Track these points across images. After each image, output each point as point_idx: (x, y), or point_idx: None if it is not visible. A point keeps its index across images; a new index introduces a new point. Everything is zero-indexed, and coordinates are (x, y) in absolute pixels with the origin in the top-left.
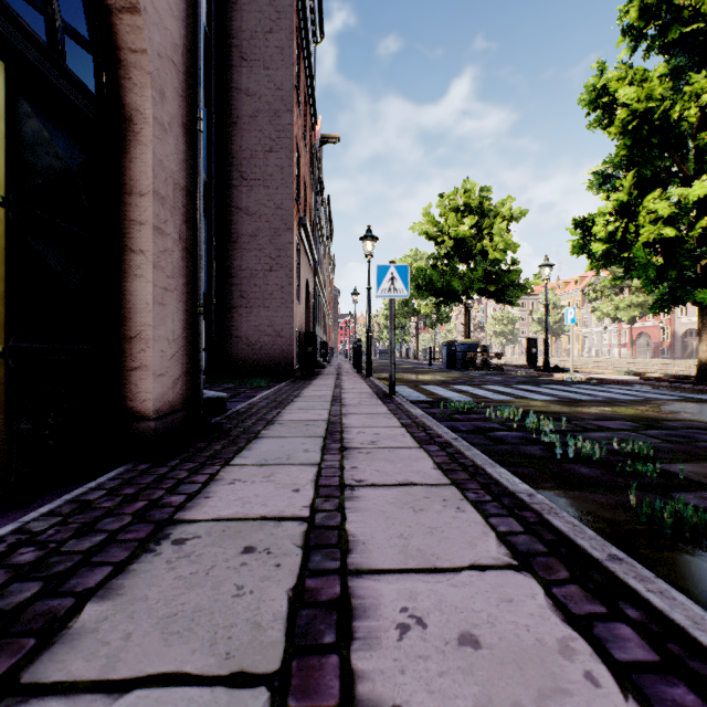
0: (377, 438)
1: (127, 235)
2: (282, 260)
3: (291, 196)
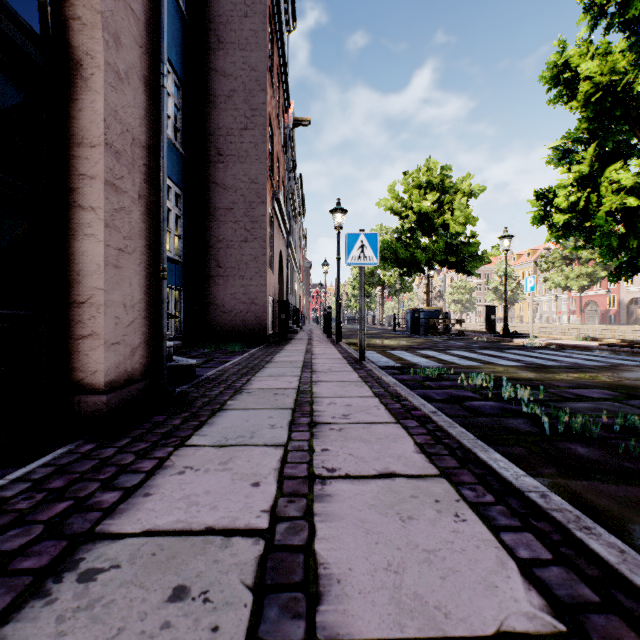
0: (349, 410)
1: (76, 191)
2: (256, 231)
3: (264, 171)
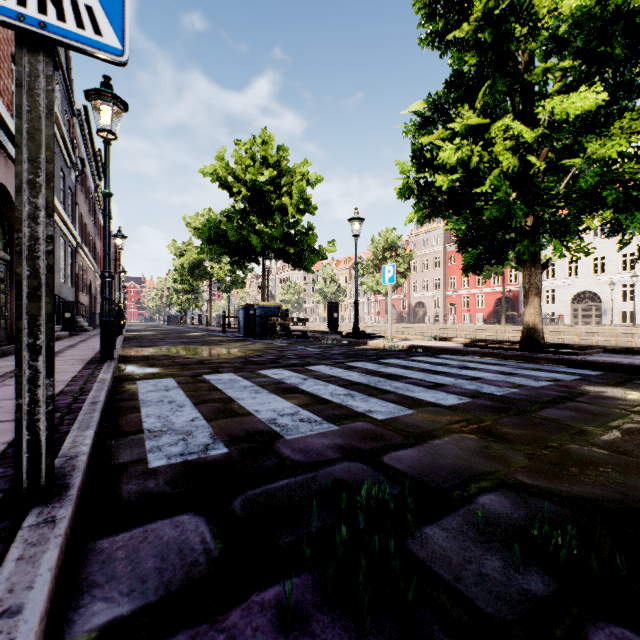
0: None
1: None
2: None
3: None
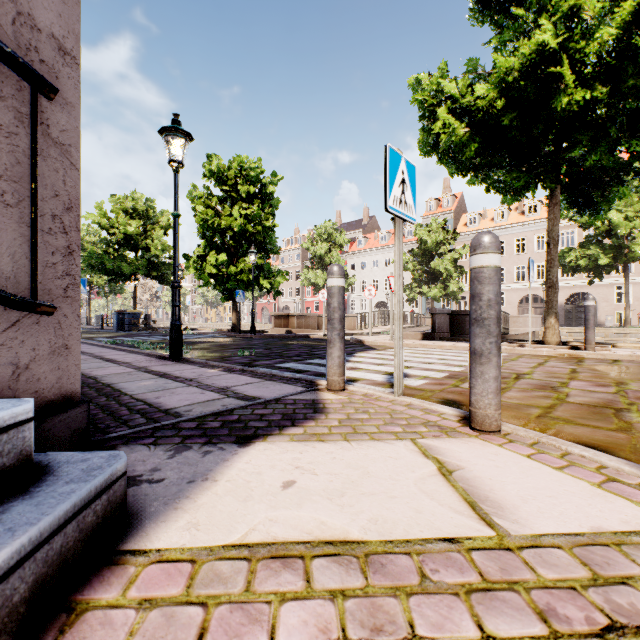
0: None
1: None
2: None
3: None
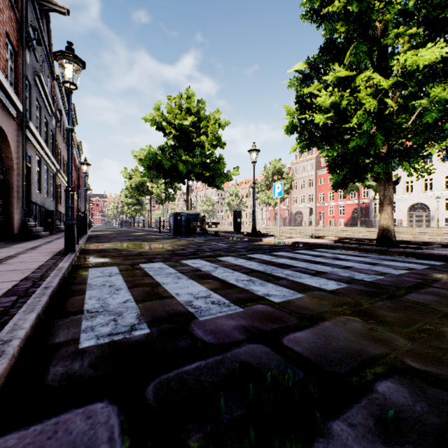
0: None
1: None
2: None
3: None
